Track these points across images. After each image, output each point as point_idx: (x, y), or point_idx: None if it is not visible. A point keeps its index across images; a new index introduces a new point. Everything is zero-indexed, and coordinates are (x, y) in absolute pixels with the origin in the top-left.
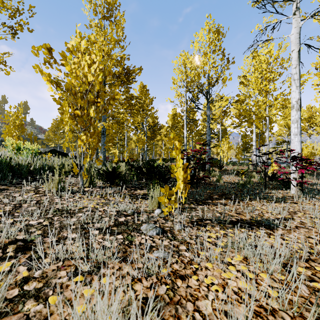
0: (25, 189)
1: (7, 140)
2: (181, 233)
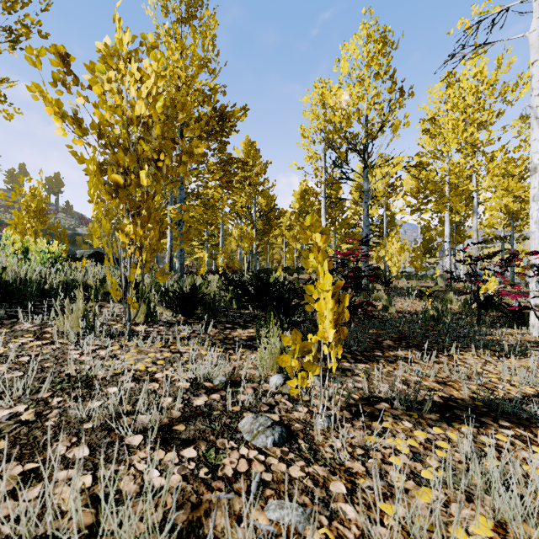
0: (19, 330)
1: (4, 236)
2: (330, 439)
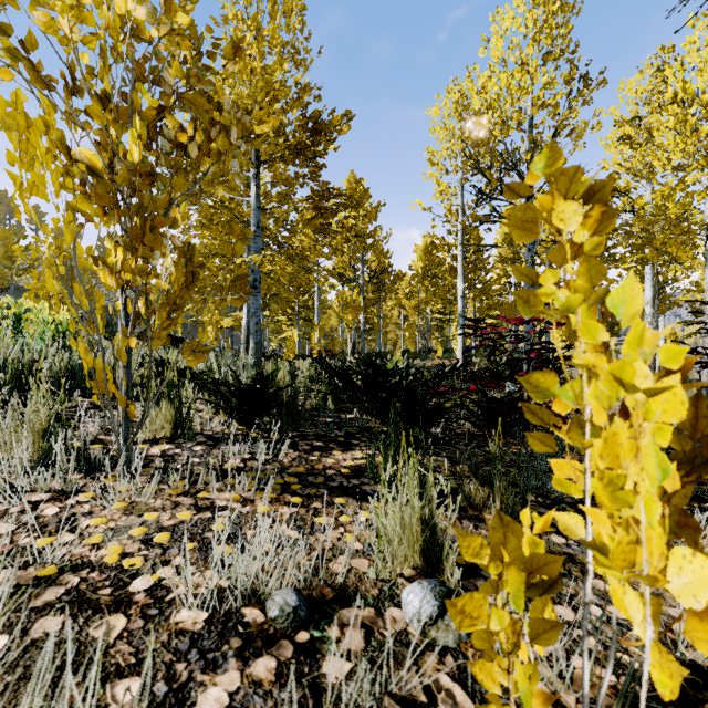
0: None
1: None
2: None
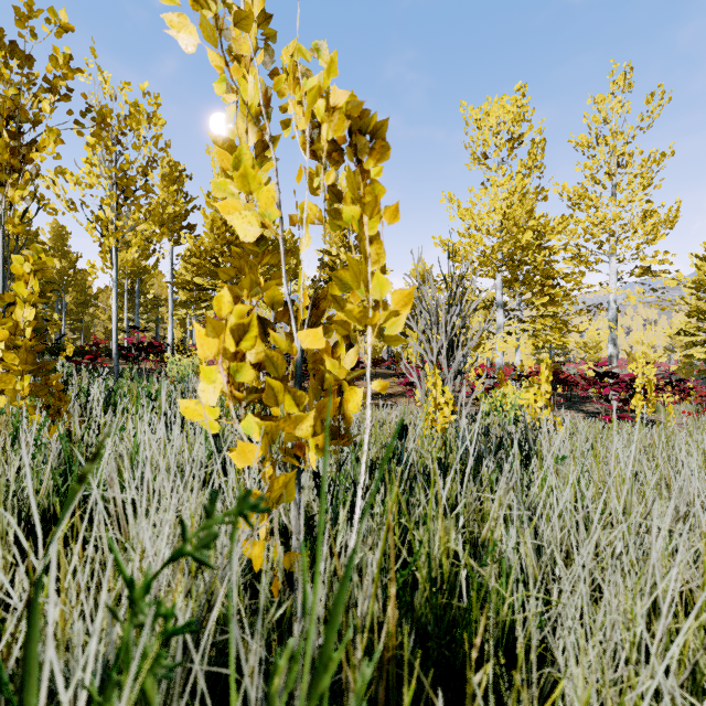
0: None
1: None
2: None
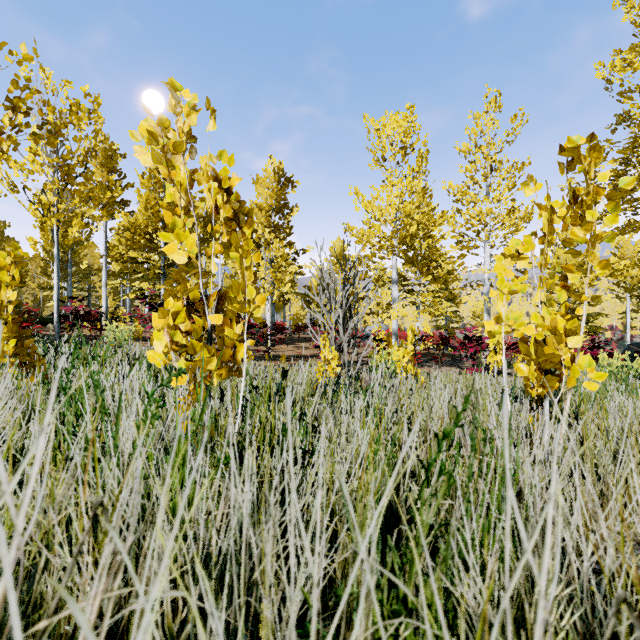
0: None
1: None
2: None
